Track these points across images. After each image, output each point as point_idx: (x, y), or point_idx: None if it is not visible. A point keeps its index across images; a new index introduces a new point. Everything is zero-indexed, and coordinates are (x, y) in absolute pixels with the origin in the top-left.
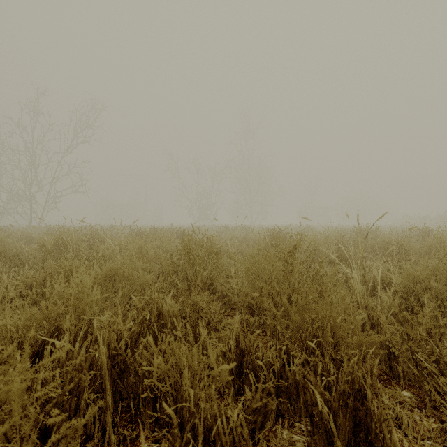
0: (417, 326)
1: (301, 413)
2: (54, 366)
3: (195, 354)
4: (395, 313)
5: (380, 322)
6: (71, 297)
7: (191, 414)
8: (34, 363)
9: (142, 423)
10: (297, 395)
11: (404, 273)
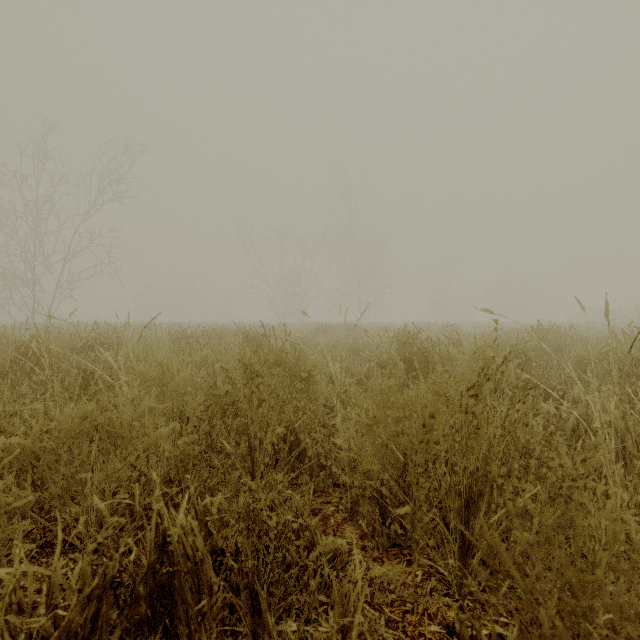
0: None
1: None
2: None
3: None
4: None
5: None
6: None
7: None
8: None
9: None
10: None
11: None
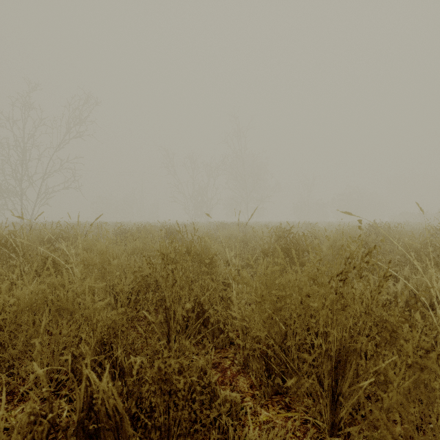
0: None
1: None
2: None
3: None
4: None
5: None
6: None
7: None
8: None
9: None
10: None
11: None
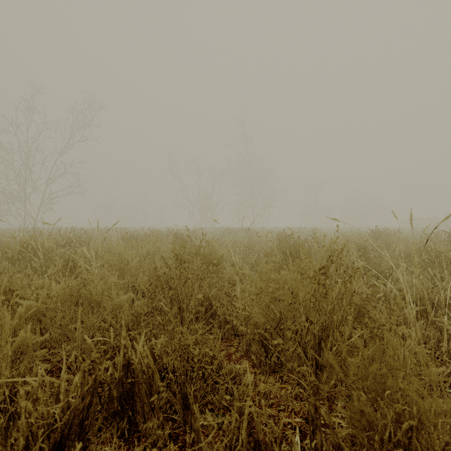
0: None
1: None
2: None
3: None
4: None
5: None
6: None
7: None
8: None
9: None
10: None
11: None
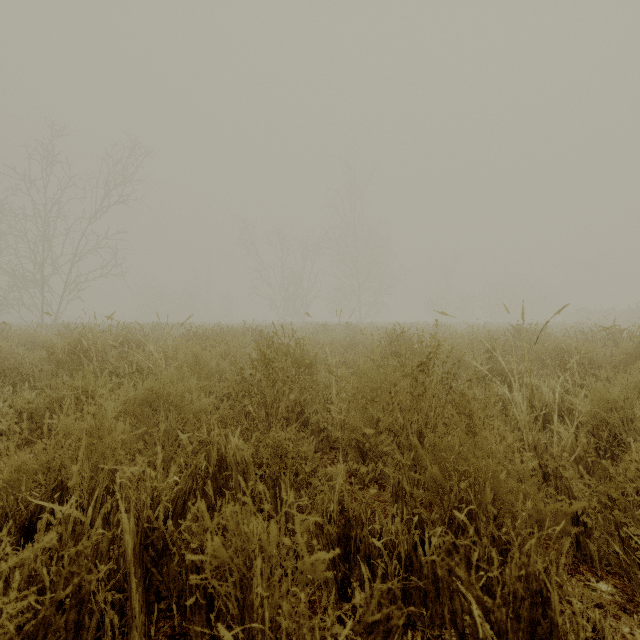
0: (624, 484)
1: (442, 622)
2: (53, 546)
3: (274, 534)
4: (580, 456)
5: (561, 473)
6: (83, 435)
7: (266, 636)
8: (25, 539)
9: (190, 639)
10: (435, 594)
11: (594, 396)
